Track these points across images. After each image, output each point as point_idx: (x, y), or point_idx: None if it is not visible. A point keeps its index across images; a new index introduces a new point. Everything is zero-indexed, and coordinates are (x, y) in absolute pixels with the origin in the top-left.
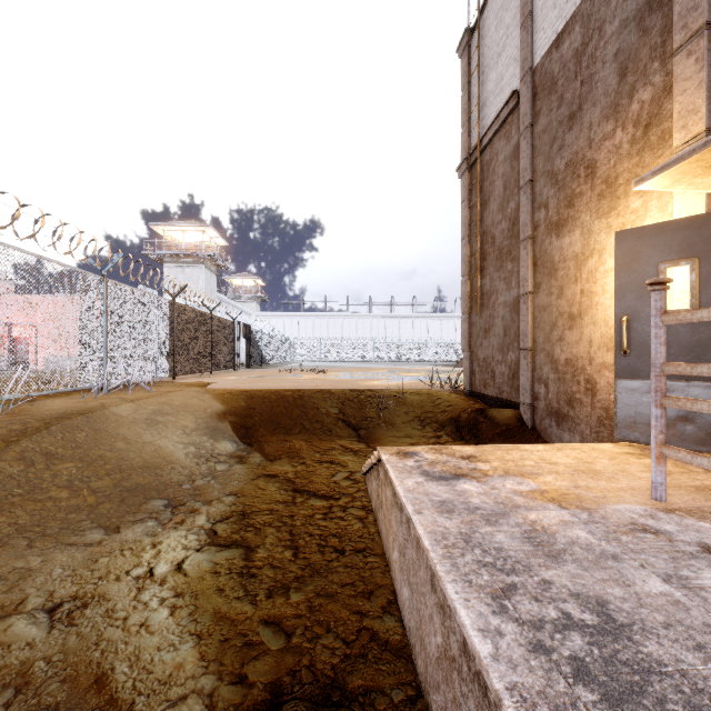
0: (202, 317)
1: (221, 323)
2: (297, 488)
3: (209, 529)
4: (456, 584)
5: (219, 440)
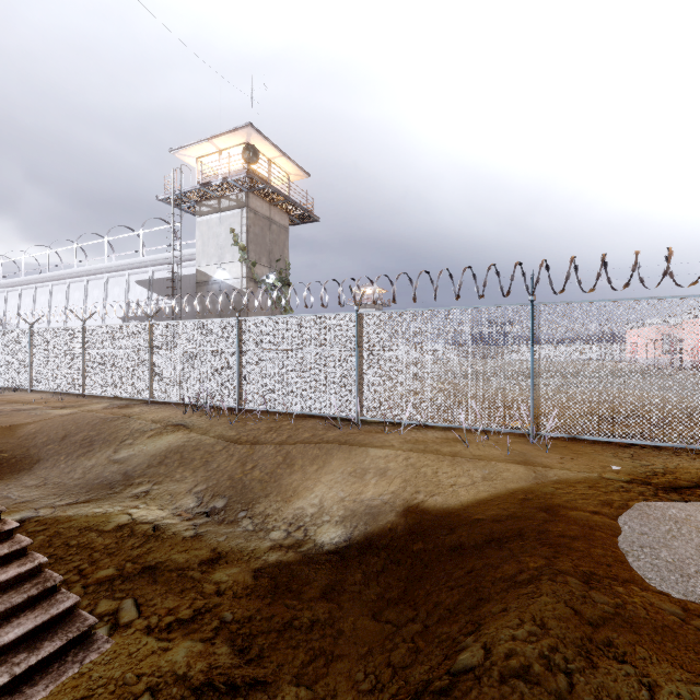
0: None
1: None
2: (154, 568)
3: (152, 522)
4: None
5: (342, 524)
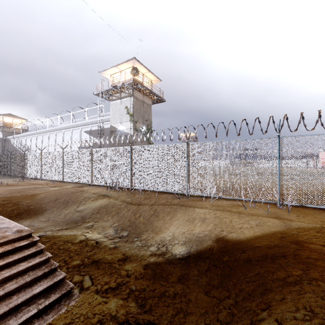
0: None
1: None
2: (97, 261)
3: (95, 239)
4: (2, 217)
5: (184, 245)
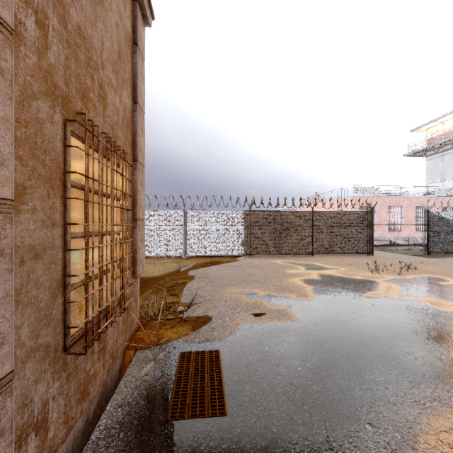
0: (295, 214)
1: (336, 216)
2: None
3: None
4: None
5: None
